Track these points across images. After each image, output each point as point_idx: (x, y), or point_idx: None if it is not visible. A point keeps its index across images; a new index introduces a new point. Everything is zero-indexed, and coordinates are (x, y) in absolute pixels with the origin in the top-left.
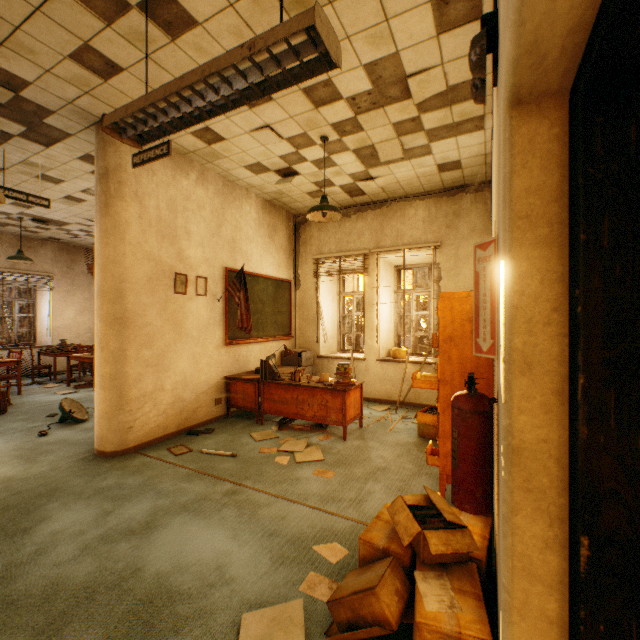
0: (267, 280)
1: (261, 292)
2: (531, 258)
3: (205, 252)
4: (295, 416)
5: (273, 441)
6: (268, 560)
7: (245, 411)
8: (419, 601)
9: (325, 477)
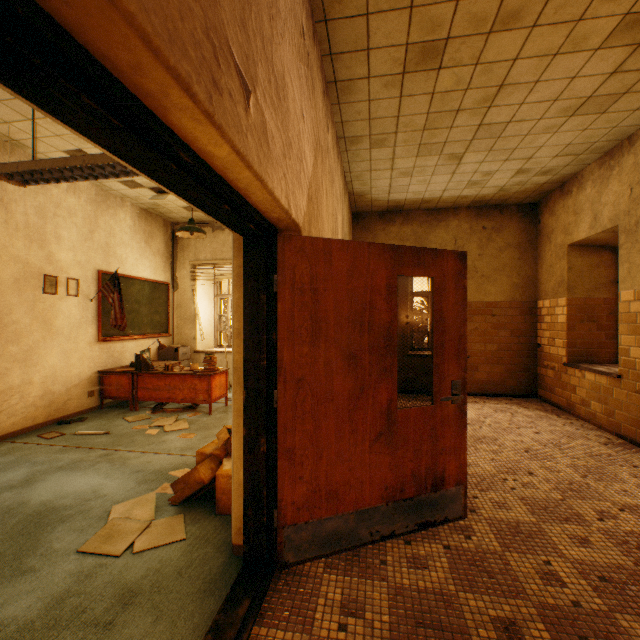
0: (143, 282)
1: (137, 293)
2: (240, 292)
3: (77, 256)
4: (168, 400)
5: (146, 421)
6: (134, 483)
7: (120, 403)
8: (221, 467)
9: (188, 437)
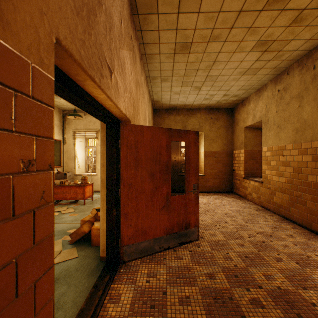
0: None
1: None
2: (104, 147)
3: None
4: (62, 198)
5: None
6: None
7: None
8: (94, 225)
9: (74, 215)
